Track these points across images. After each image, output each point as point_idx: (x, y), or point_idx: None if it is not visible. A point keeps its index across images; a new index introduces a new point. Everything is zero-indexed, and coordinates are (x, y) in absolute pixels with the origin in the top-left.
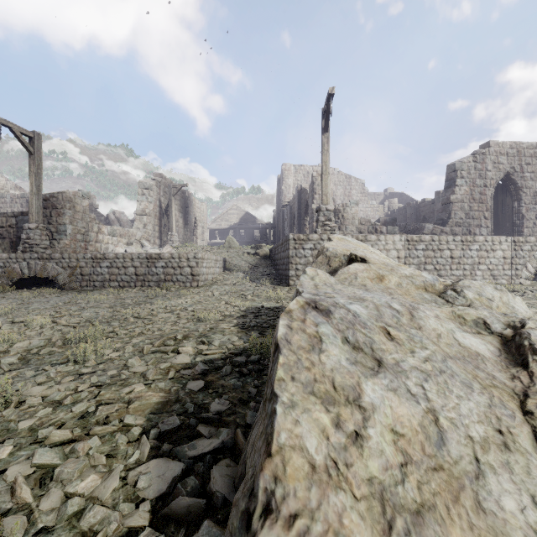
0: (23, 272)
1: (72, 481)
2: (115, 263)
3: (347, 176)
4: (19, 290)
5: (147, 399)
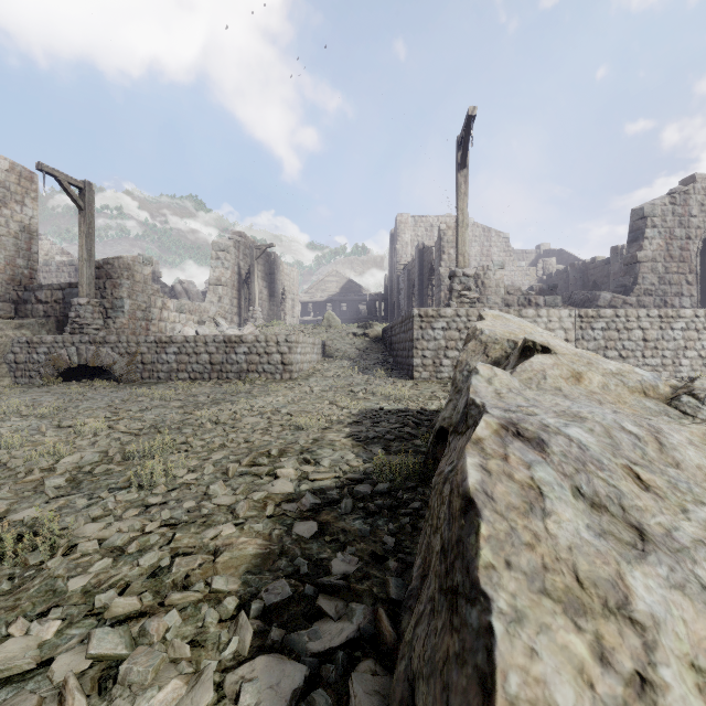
0: (72, 359)
1: (145, 686)
2: (184, 348)
3: (485, 229)
4: (67, 383)
5: (240, 549)
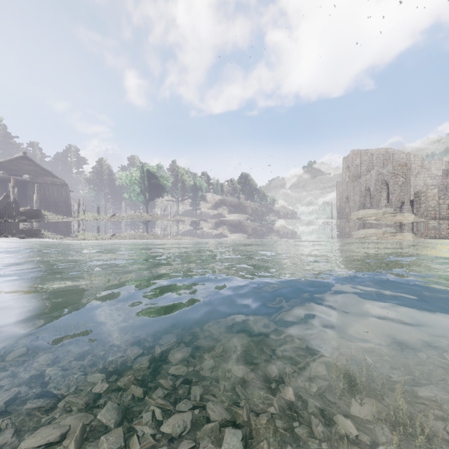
0: None
1: None
2: None
3: None
4: None
5: None
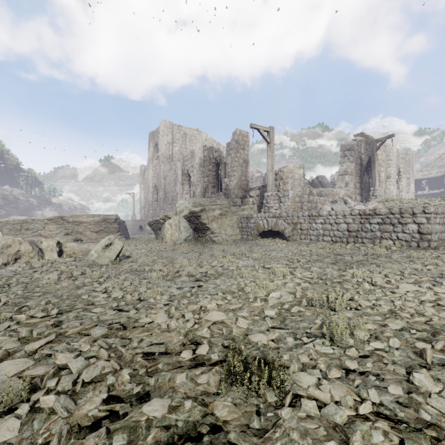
0: (264, 226)
1: None
2: (327, 219)
3: None
4: (262, 239)
5: None
